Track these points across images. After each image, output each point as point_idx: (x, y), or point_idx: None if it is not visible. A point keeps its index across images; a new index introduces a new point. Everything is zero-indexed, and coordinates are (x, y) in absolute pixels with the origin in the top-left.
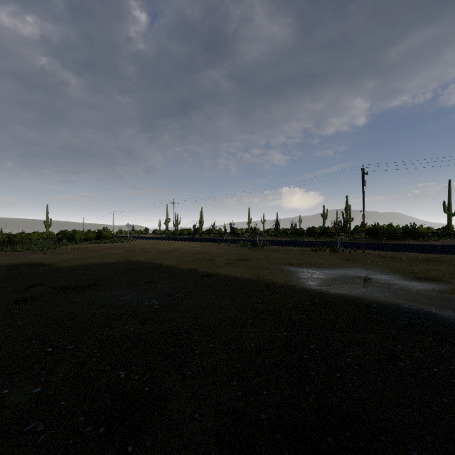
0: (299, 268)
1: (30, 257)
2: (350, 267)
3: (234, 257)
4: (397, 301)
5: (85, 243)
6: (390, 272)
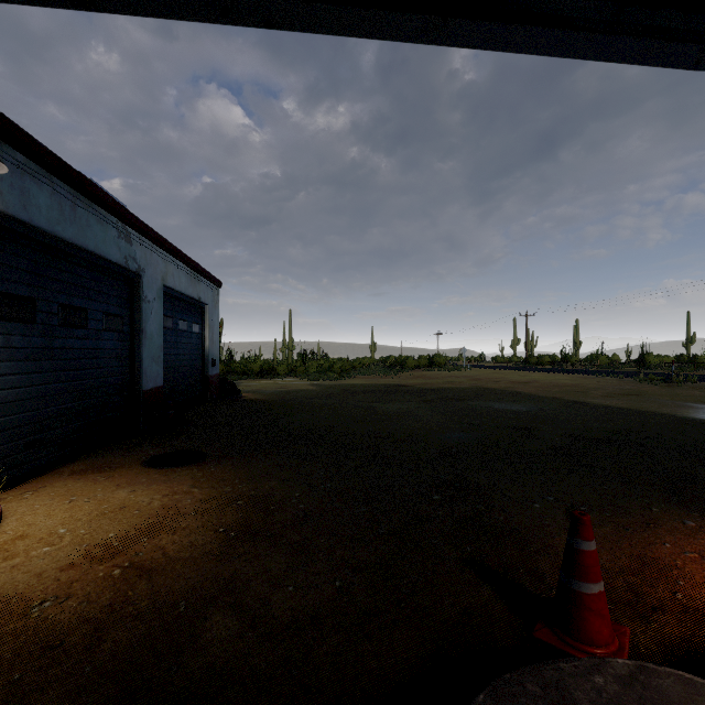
0: None
1: (385, 380)
2: None
3: (620, 391)
4: None
5: (418, 371)
6: None
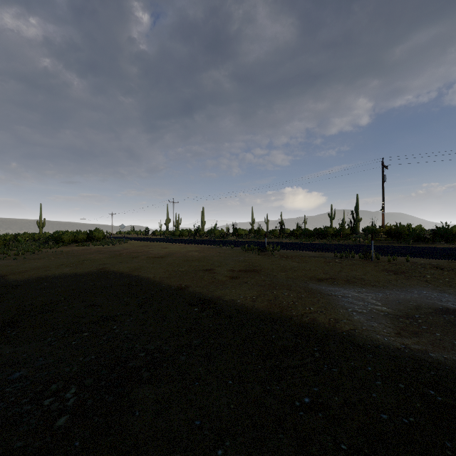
0: (335, 287)
1: None
2: (410, 287)
3: (239, 265)
4: None
5: (73, 245)
6: None
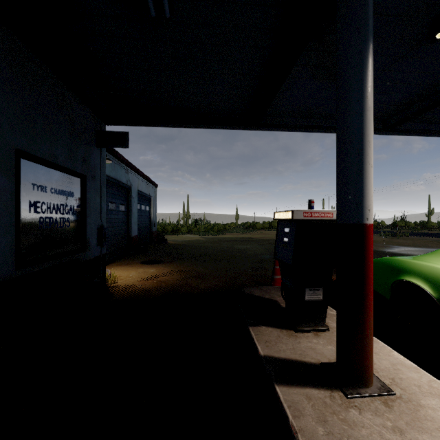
0: (401, 246)
1: (242, 235)
2: None
3: None
4: None
5: (262, 230)
6: None
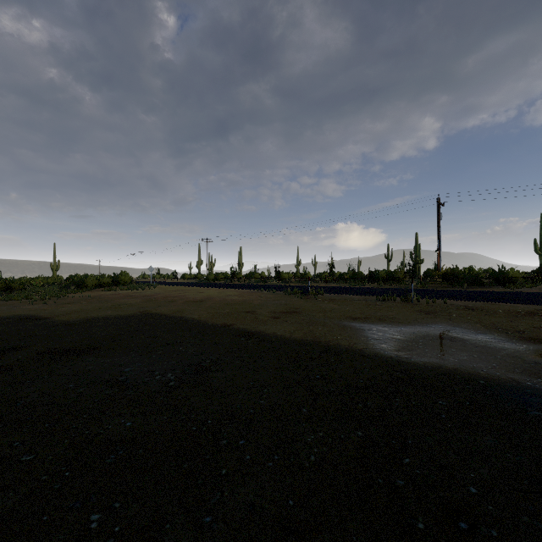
0: (365, 324)
1: (26, 307)
2: (432, 323)
3: (281, 308)
4: (512, 375)
5: (98, 290)
6: (487, 330)
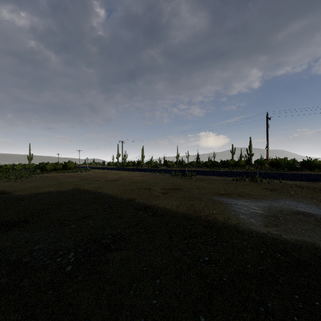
0: (230, 199)
1: (1, 184)
2: (279, 199)
3: (168, 185)
4: None
5: (54, 172)
6: None
